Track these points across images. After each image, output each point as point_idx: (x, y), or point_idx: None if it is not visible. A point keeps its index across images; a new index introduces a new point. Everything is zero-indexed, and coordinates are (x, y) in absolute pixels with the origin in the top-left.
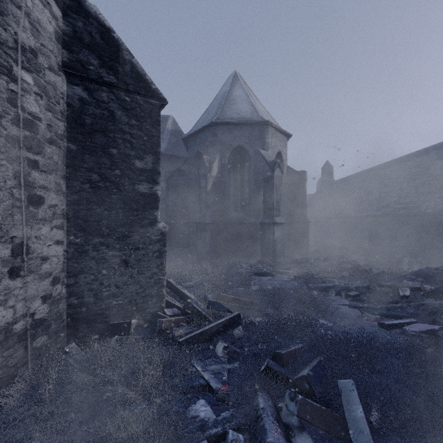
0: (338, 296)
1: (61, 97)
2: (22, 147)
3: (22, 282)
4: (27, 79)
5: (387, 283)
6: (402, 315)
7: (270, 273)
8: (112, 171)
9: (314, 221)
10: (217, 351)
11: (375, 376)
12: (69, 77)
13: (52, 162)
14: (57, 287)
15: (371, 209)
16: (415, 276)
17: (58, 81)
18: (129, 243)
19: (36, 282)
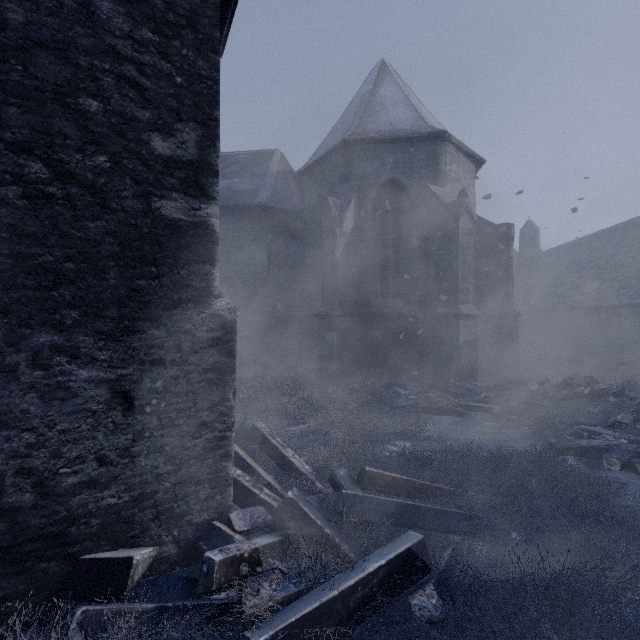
0: (629, 472)
1: None
2: None
3: None
4: None
5: None
6: None
7: (455, 408)
8: (86, 157)
9: None
10: None
11: None
12: None
13: None
14: None
15: (626, 294)
16: None
17: None
18: (137, 347)
19: None
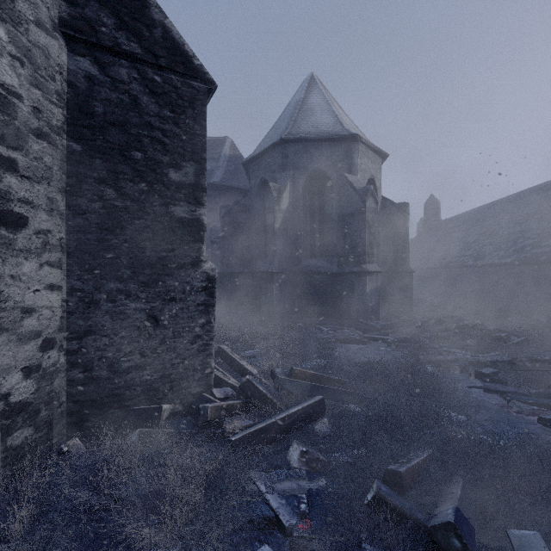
0: (465, 374)
1: (57, 70)
2: None
3: None
4: None
5: (544, 356)
6: None
7: (361, 339)
8: (135, 184)
9: (415, 272)
10: (289, 459)
11: None
12: (71, 43)
13: (42, 165)
14: (50, 354)
15: (497, 255)
16: None
17: (52, 46)
18: (161, 291)
19: (12, 345)
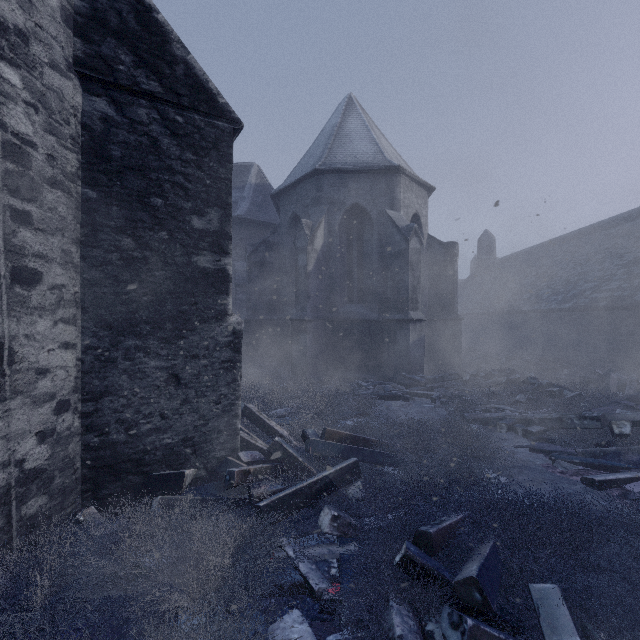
0: (512, 433)
1: (72, 113)
2: (1, 187)
3: (1, 409)
4: (10, 78)
5: (593, 413)
6: (620, 466)
7: (403, 395)
8: (155, 233)
9: (467, 318)
10: (320, 524)
11: (592, 576)
12: (86, 82)
13: (57, 216)
14: (64, 417)
15: (555, 300)
16: (634, 402)
17: (67, 87)
18: (183, 347)
19: (27, 409)
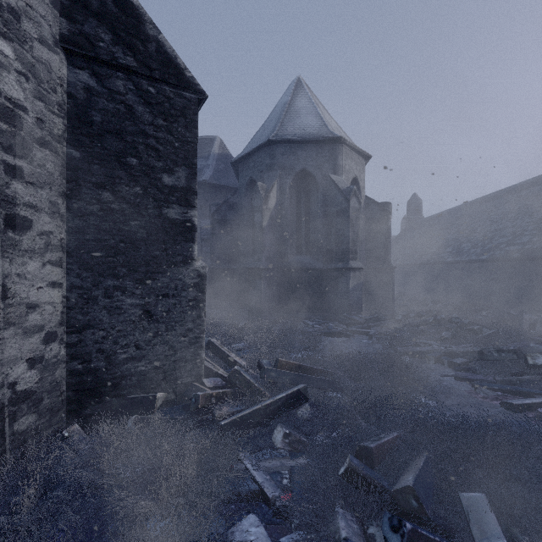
0: (439, 364)
1: (58, 83)
2: None
3: None
4: (4, 50)
5: (509, 347)
6: (534, 392)
7: (344, 332)
8: (130, 188)
9: (398, 268)
10: (274, 440)
11: (514, 486)
12: (71, 57)
13: (45, 172)
14: (52, 347)
15: (474, 252)
16: None
17: (54, 60)
18: (155, 287)
19: (18, 338)
